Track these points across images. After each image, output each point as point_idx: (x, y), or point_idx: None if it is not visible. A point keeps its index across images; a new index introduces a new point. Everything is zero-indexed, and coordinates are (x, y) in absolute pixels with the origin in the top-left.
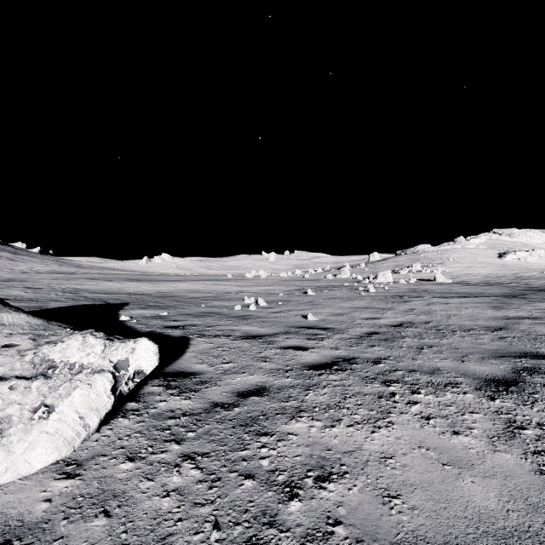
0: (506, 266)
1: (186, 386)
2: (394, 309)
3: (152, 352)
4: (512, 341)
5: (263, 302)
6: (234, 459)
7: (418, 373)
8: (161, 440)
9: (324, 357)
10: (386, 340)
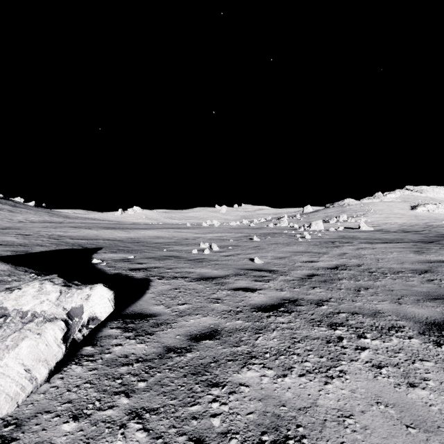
0: (417, 216)
1: (142, 328)
2: (329, 253)
3: (107, 298)
4: (440, 284)
5: (216, 247)
6: (184, 417)
7: (360, 316)
8: (110, 392)
9: (271, 298)
10: (325, 281)
